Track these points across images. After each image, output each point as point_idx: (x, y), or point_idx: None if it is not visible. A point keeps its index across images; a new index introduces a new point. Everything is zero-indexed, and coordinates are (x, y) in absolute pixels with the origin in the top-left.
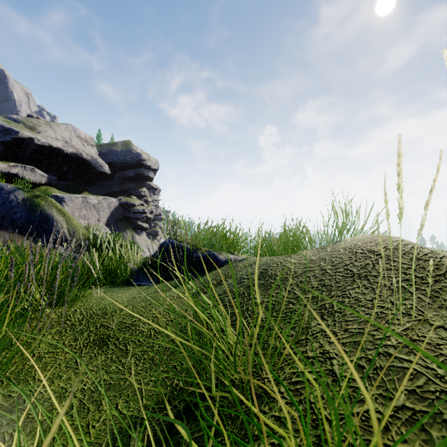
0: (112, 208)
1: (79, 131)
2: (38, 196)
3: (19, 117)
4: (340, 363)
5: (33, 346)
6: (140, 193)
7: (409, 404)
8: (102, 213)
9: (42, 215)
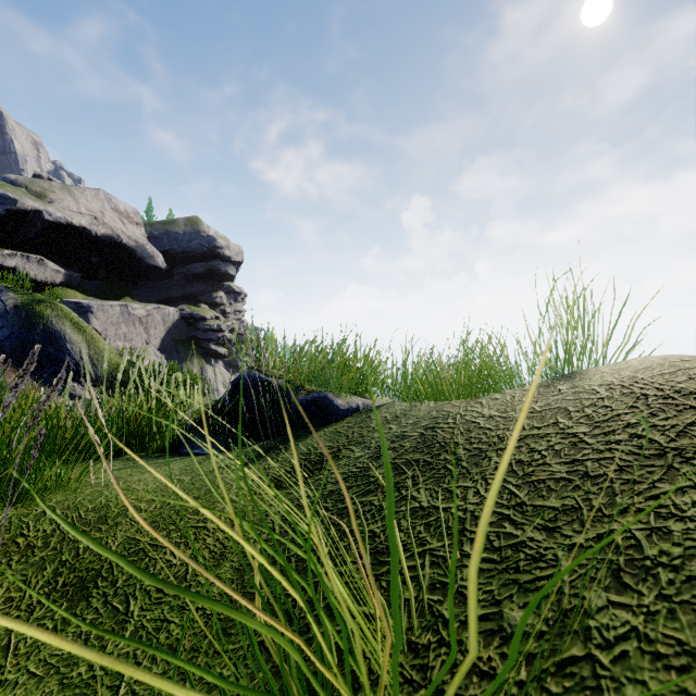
0: (168, 323)
1: (116, 201)
2: (41, 301)
3: (20, 178)
4: None
5: None
6: (213, 299)
7: None
8: (153, 331)
9: (47, 332)
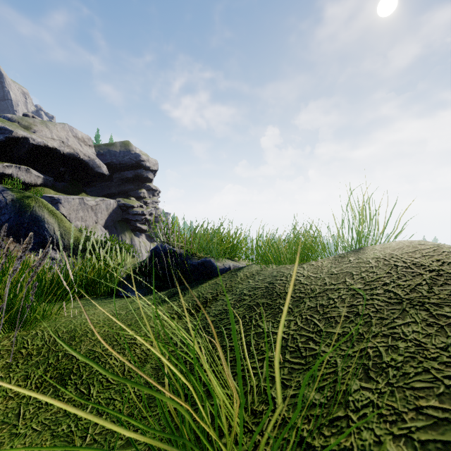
0: (110, 210)
1: (76, 131)
2: (29, 197)
3: (14, 116)
4: None
5: None
6: (139, 194)
7: None
8: (100, 215)
9: (33, 217)
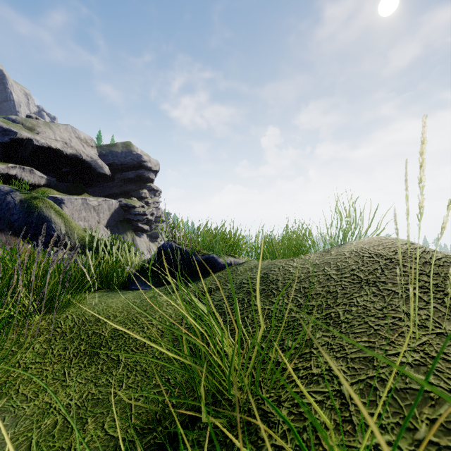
0: (112, 210)
1: (78, 132)
2: (36, 198)
3: (18, 118)
4: (349, 383)
5: (20, 356)
6: (140, 194)
7: (432, 437)
8: (102, 215)
9: (40, 217)
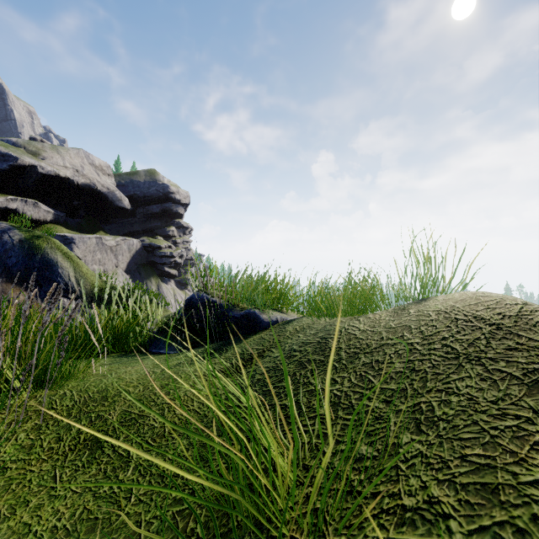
0: (133, 251)
1: (92, 158)
2: (39, 237)
3: (20, 140)
4: (464, 530)
5: None
6: (167, 232)
7: None
8: (121, 257)
9: (44, 260)
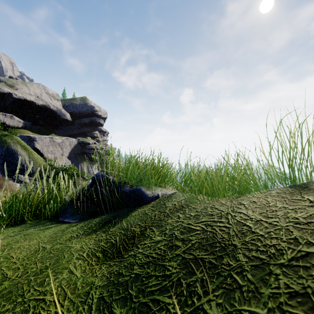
0: (72, 146)
1: (47, 89)
2: (6, 135)
3: (2, 78)
4: None
5: None
6: (93, 134)
7: None
8: (65, 149)
9: (8, 150)
